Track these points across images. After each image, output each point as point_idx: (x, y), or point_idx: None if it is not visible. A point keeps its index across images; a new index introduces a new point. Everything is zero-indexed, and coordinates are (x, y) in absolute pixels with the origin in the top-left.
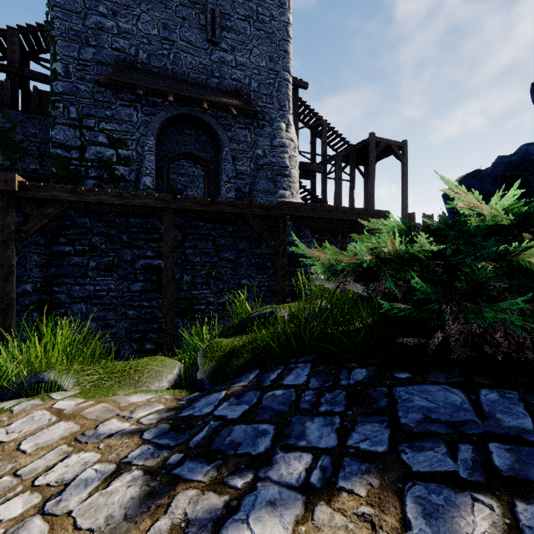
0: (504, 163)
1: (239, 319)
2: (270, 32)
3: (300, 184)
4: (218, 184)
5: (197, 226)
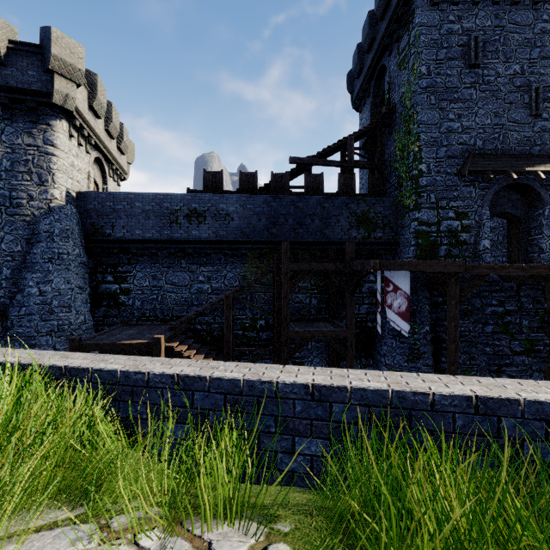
0: None
1: None
2: None
3: None
4: (527, 236)
5: None
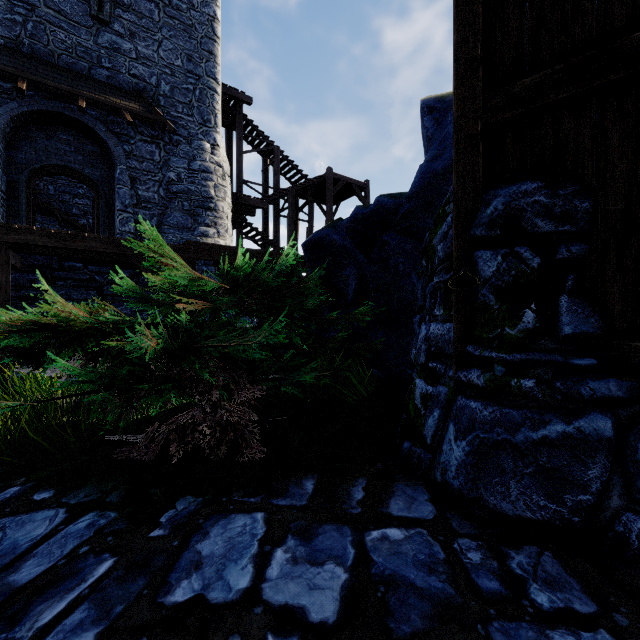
0: (358, 215)
1: None
2: (189, 23)
3: (245, 221)
4: (113, 213)
5: (72, 268)
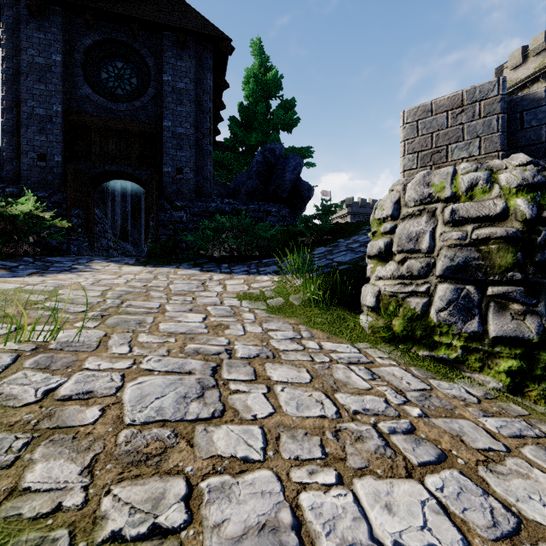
0: None
1: None
2: None
3: None
4: None
5: None
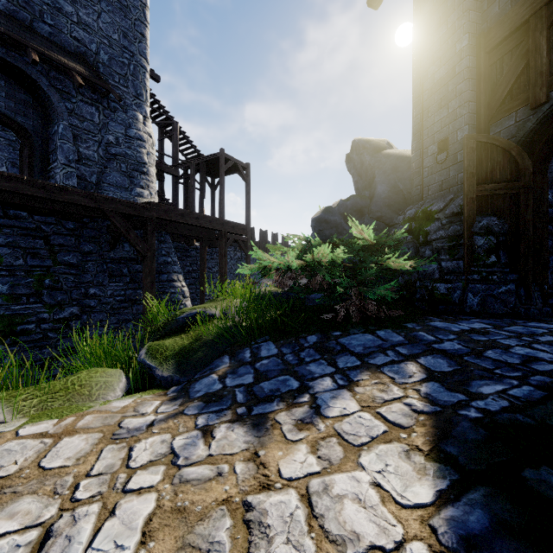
0: (344, 205)
1: (164, 322)
2: (125, 4)
3: None
4: (46, 164)
5: (17, 216)
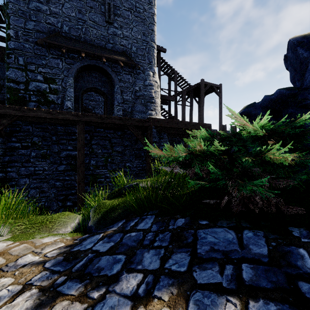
0: (268, 99)
1: (119, 188)
2: (143, 18)
3: (162, 107)
4: (112, 107)
5: (99, 131)
